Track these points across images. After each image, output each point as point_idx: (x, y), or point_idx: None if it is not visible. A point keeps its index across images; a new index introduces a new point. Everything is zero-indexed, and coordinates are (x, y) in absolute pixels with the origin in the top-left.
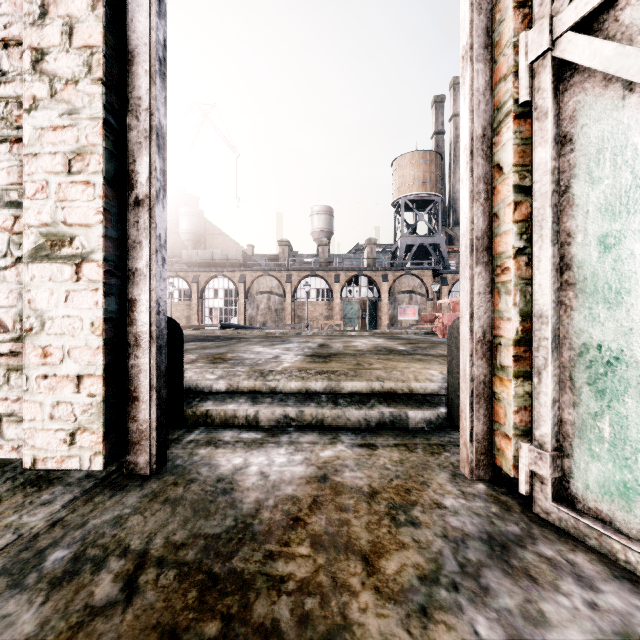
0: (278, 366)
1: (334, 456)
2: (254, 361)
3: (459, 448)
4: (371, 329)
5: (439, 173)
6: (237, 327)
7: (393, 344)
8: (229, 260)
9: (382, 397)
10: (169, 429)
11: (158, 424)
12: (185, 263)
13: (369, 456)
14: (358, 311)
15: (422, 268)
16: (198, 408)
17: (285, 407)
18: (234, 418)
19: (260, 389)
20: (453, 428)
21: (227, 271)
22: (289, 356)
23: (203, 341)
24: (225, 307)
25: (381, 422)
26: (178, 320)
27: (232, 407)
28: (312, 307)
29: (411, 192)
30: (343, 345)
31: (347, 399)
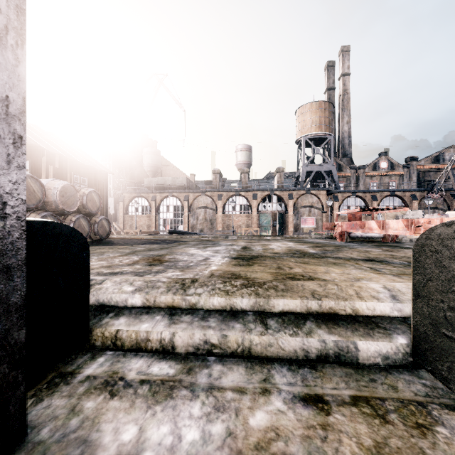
0: (206, 269)
1: (270, 428)
2: (186, 263)
3: (452, 414)
4: (280, 234)
5: (331, 118)
6: (181, 233)
7: (303, 247)
8: (177, 184)
9: (319, 317)
10: (72, 353)
11: (2, 386)
12: (146, 187)
13: (323, 431)
14: (270, 221)
15: (319, 189)
16: (107, 328)
17: (205, 329)
18: (146, 341)
19: (179, 305)
20: (418, 365)
21: (175, 192)
22: (217, 258)
23: (152, 244)
24: (174, 218)
25: (323, 354)
26: (141, 227)
27: (145, 327)
28: (236, 218)
29: (310, 132)
30: (262, 248)
31: (278, 319)
